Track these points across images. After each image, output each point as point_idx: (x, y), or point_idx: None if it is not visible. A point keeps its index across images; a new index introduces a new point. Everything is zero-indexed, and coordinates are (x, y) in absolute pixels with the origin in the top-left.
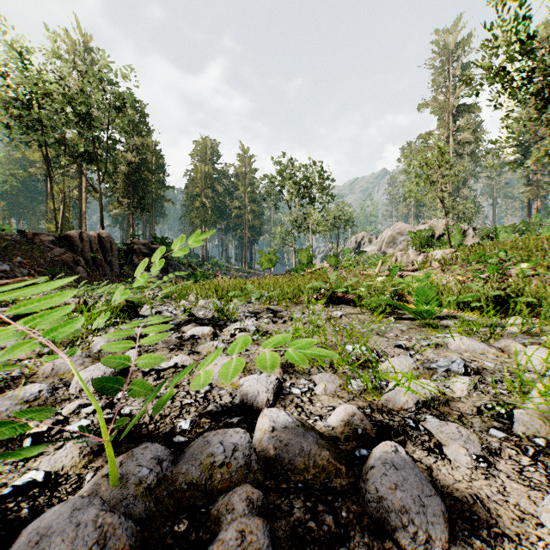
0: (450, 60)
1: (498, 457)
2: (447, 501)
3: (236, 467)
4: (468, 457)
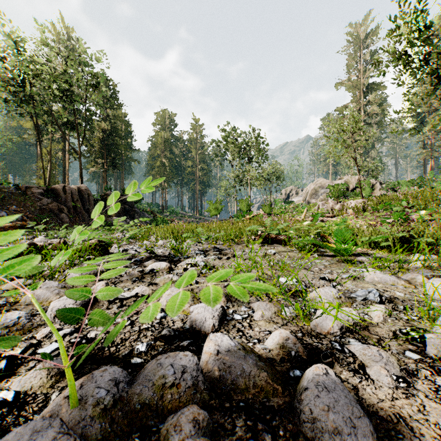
0: (361, 48)
1: (415, 377)
2: (373, 419)
3: (185, 388)
4: (389, 378)
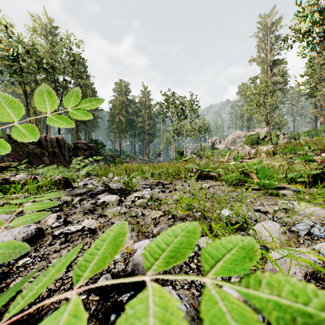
0: (268, 33)
1: None
2: None
3: None
4: None
